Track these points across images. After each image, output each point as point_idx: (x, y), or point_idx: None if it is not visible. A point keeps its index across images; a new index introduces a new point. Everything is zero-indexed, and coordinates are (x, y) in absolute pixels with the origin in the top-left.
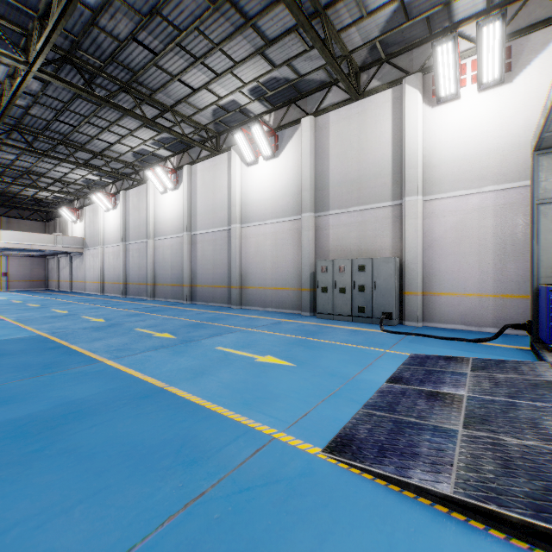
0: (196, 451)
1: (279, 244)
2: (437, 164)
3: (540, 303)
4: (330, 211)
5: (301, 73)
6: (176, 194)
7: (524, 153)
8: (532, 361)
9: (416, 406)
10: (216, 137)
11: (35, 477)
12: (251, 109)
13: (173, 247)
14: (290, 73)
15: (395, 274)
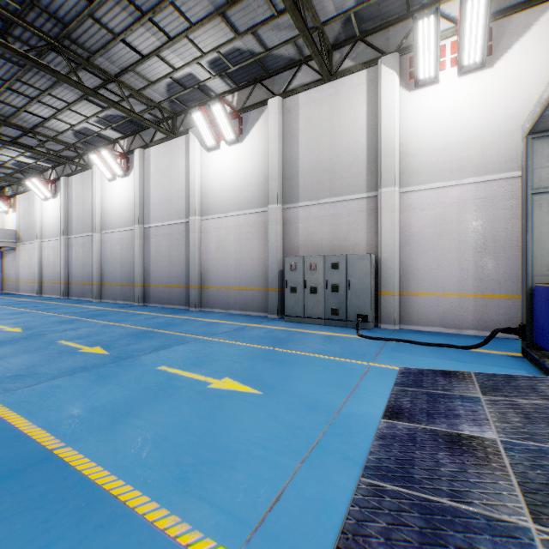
0: None
1: (244, 239)
2: (415, 153)
3: (537, 304)
4: (300, 203)
5: (268, 46)
6: (126, 181)
7: (506, 143)
8: (545, 377)
9: (440, 468)
10: (172, 118)
11: None
12: (212, 87)
13: (123, 241)
14: (255, 45)
15: (371, 272)
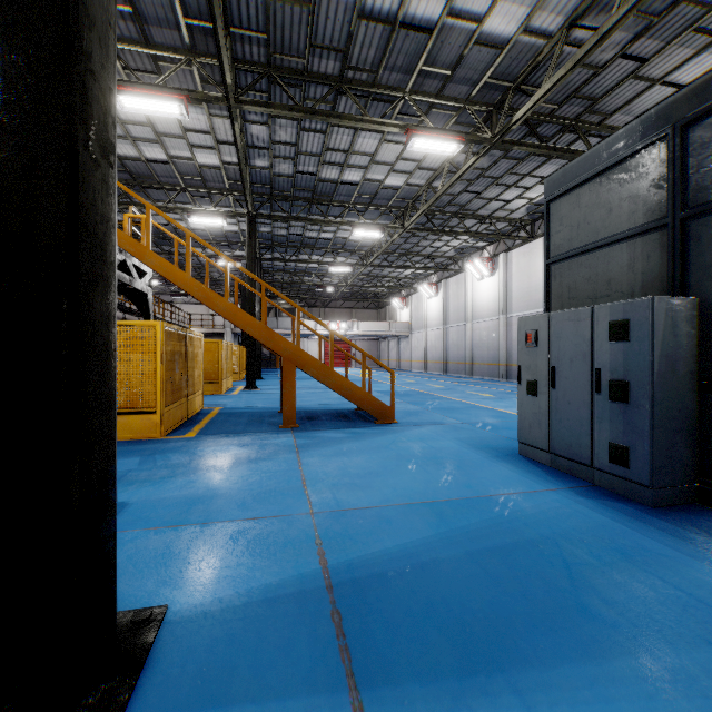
0: (505, 417)
1: None
2: None
3: None
4: None
5: None
6: (492, 280)
7: None
8: None
9: None
10: (530, 224)
11: (456, 414)
12: None
13: (489, 329)
14: None
15: None
